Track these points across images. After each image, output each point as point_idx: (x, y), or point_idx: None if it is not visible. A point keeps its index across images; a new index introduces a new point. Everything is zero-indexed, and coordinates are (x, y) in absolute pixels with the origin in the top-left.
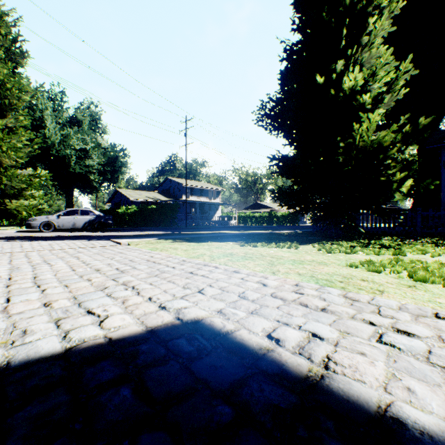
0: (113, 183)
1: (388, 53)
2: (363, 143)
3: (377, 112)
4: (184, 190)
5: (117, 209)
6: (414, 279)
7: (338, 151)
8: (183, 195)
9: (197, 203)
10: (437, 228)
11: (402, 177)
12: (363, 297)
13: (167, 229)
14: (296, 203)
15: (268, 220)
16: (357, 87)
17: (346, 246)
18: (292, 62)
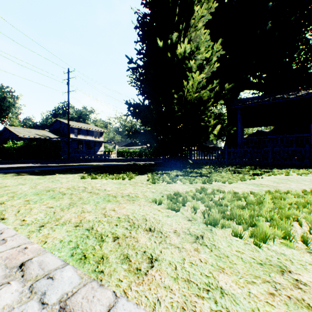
0: (1, 120)
1: (206, 33)
2: (190, 97)
3: (198, 72)
4: (72, 130)
5: (4, 144)
6: (206, 222)
7: (174, 102)
8: (71, 134)
9: (83, 140)
10: (235, 159)
11: (215, 124)
12: (93, 308)
13: (48, 161)
14: (147, 141)
15: (139, 154)
16: (186, 54)
17: (174, 175)
18: (142, 28)
